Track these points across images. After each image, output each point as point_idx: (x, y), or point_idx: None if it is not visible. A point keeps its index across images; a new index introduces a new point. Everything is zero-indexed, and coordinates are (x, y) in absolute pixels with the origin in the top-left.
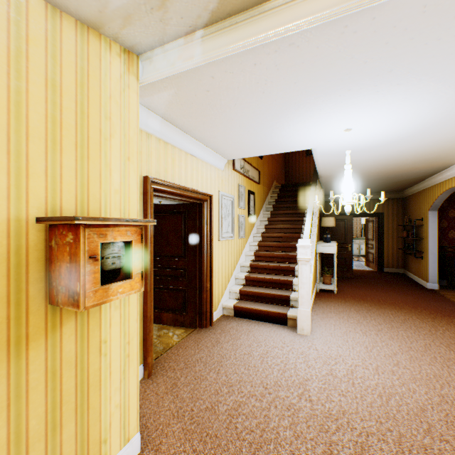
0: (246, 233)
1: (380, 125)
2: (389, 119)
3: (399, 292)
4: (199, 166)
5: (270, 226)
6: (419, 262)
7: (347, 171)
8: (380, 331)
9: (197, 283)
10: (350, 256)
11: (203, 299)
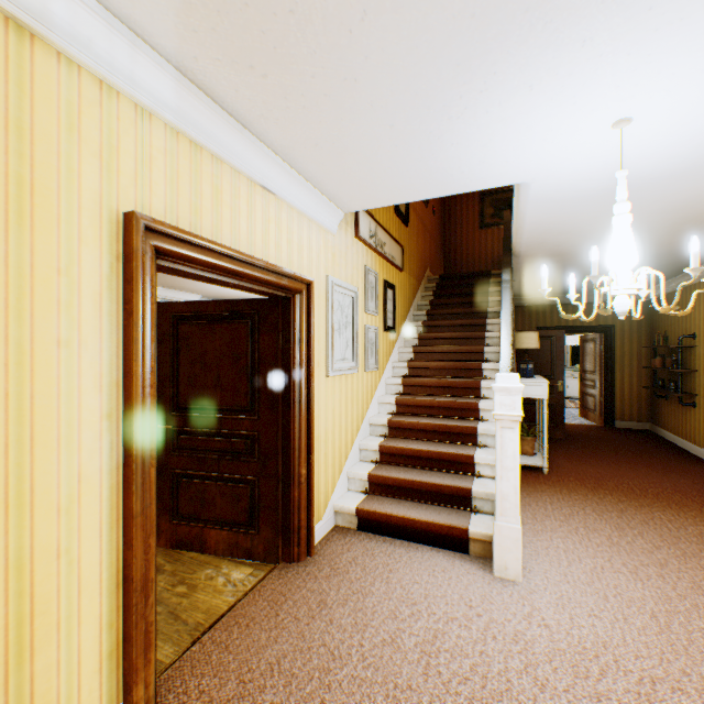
0: (380, 361)
1: (703, 107)
2: None
3: (660, 470)
4: (283, 217)
5: (423, 348)
6: (688, 413)
7: (621, 218)
8: (666, 568)
9: (281, 467)
10: (562, 401)
11: (293, 501)
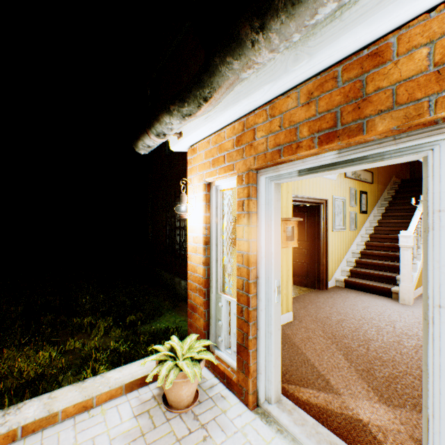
0: (357, 226)
1: None
2: None
3: None
4: (317, 181)
5: (383, 221)
6: None
7: None
8: None
9: (316, 259)
10: None
11: (320, 270)
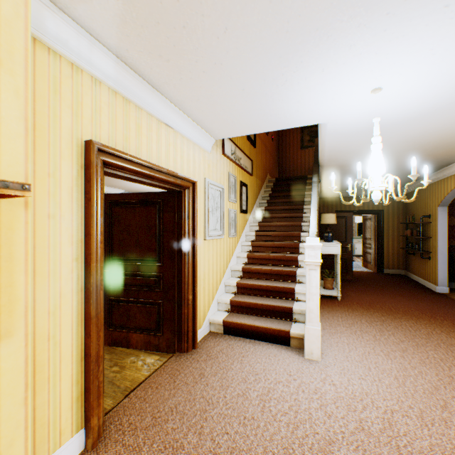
0: (237, 231)
1: (422, 82)
2: (438, 70)
3: (408, 297)
4: (178, 142)
5: (265, 223)
6: (426, 263)
7: (376, 145)
8: (406, 352)
9: (176, 294)
10: (350, 256)
11: (184, 315)
